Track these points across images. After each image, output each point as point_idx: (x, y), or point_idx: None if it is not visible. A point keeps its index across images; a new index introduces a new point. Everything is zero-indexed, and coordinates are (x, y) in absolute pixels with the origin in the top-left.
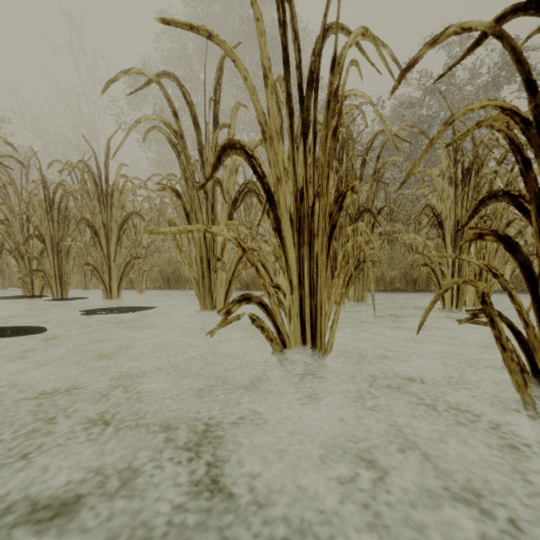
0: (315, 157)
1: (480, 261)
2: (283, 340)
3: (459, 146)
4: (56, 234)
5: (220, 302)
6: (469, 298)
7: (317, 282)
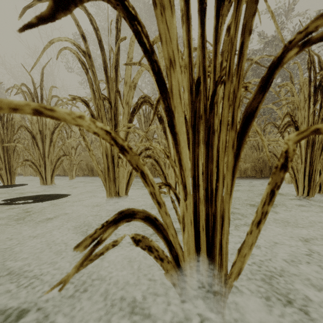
0: (217, 32)
1: None
2: (176, 254)
3: None
4: (6, 137)
5: (122, 190)
6: None
7: (217, 186)
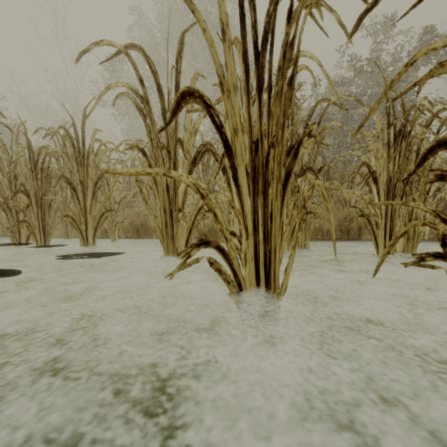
0: (269, 109)
1: (428, 207)
2: (239, 282)
3: (420, 87)
4: (40, 190)
5: (181, 248)
6: (399, 245)
7: (271, 227)
